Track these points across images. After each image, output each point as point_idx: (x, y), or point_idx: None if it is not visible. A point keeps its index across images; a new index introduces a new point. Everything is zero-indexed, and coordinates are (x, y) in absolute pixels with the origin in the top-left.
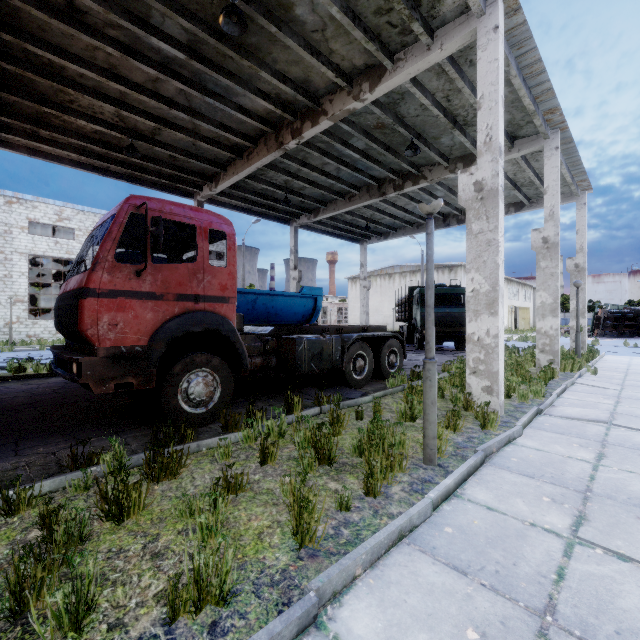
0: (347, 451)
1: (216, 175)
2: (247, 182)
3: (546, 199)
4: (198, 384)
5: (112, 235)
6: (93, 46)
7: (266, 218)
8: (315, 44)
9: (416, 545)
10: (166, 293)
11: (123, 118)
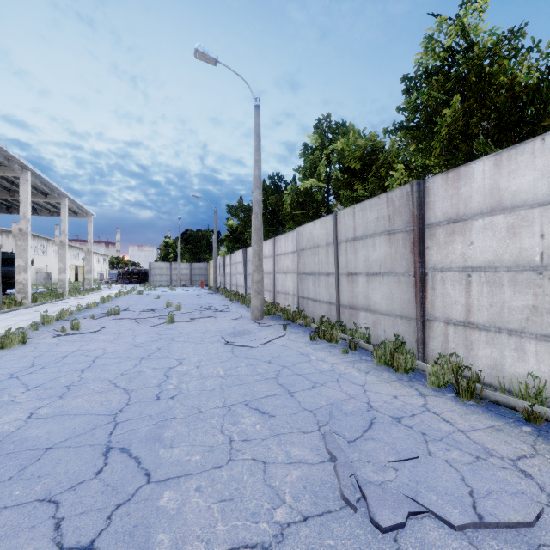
0: None
1: None
2: None
3: (62, 225)
4: None
5: None
6: None
7: None
8: None
9: None
10: None
11: None
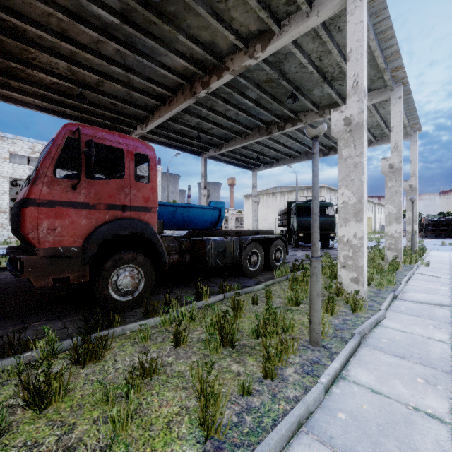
0: (246, 333)
1: (146, 118)
2: (169, 124)
3: (392, 135)
4: (125, 277)
5: (51, 155)
6: (47, 13)
7: (184, 151)
8: (220, 12)
9: (314, 434)
10: (98, 203)
11: (74, 72)
